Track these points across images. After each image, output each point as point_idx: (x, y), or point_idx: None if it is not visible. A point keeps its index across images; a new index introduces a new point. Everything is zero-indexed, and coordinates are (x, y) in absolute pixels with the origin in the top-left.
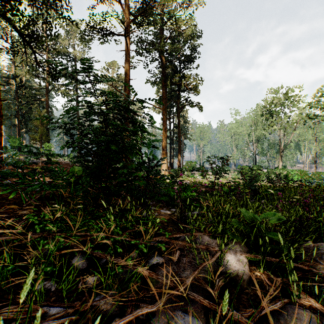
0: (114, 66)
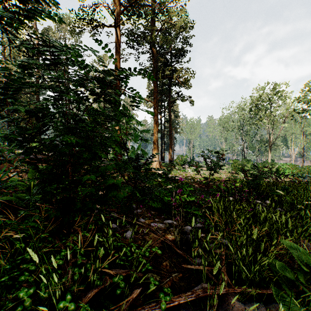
0: (105, 60)
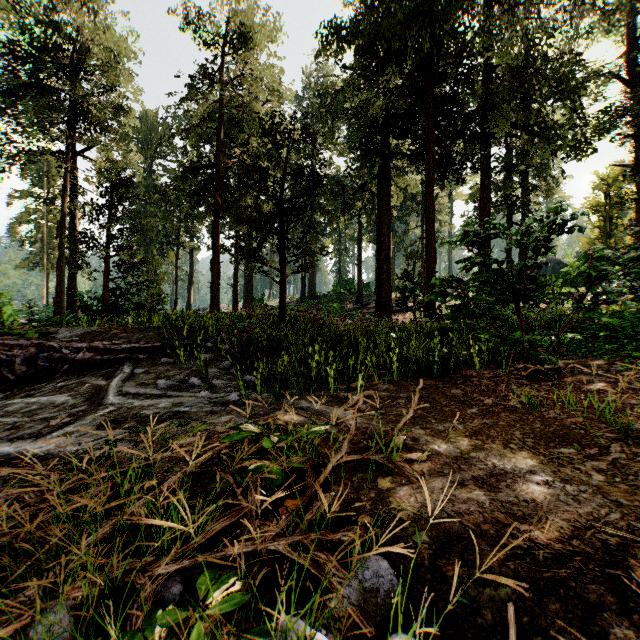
0: None
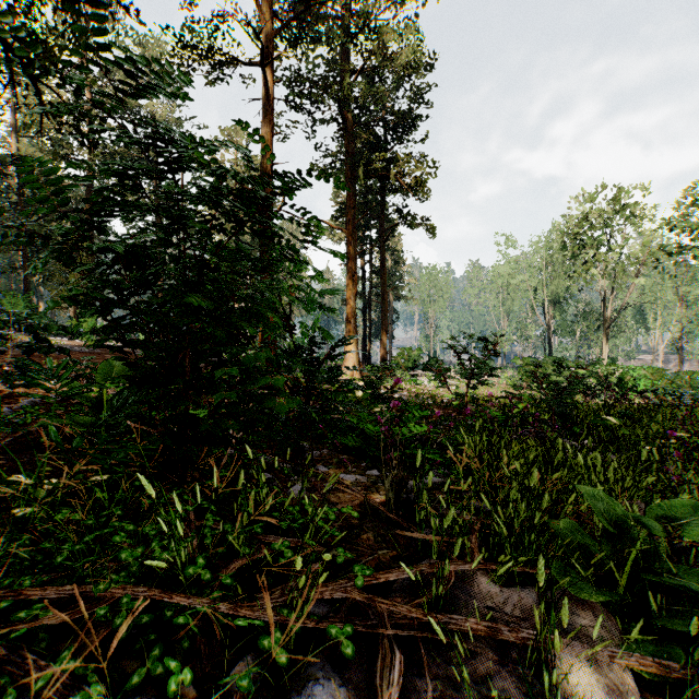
0: (240, 137)
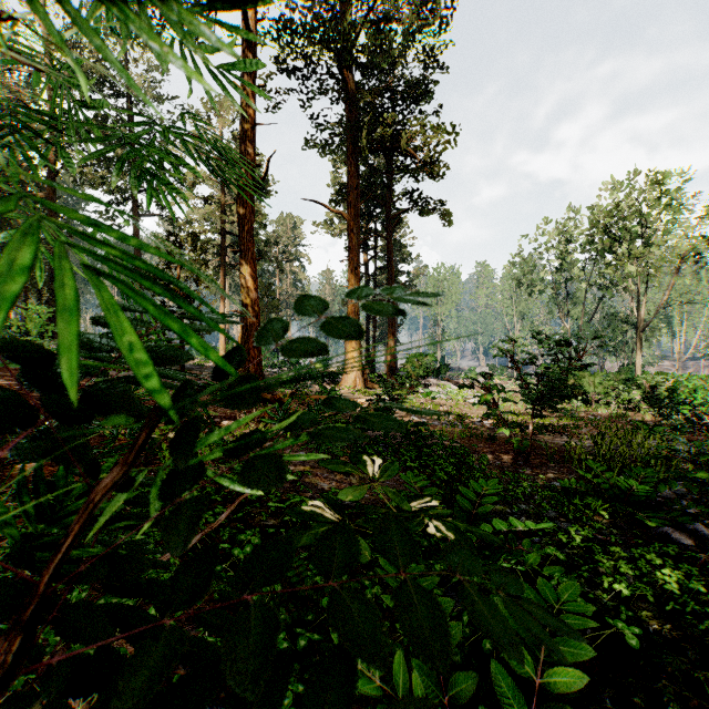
0: (226, 112)
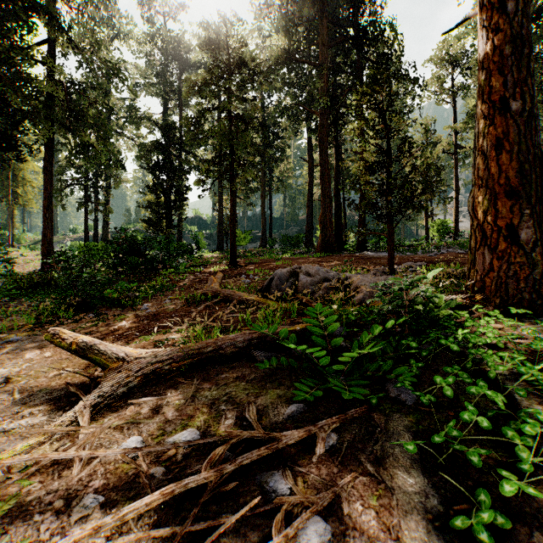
0: None
